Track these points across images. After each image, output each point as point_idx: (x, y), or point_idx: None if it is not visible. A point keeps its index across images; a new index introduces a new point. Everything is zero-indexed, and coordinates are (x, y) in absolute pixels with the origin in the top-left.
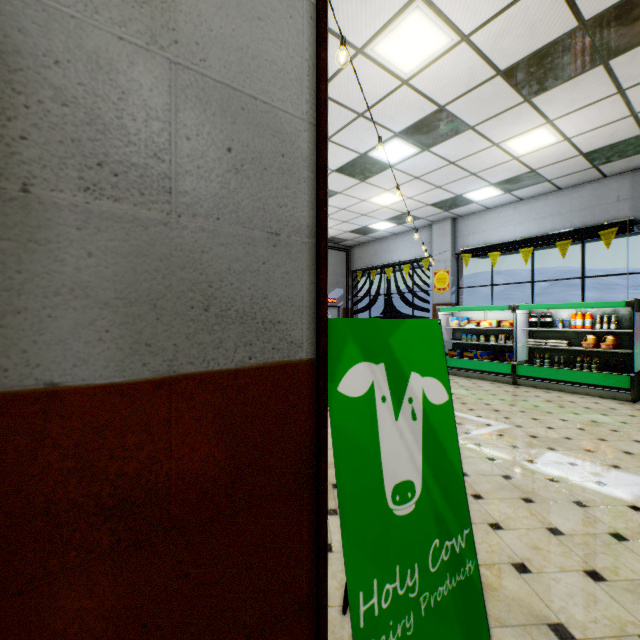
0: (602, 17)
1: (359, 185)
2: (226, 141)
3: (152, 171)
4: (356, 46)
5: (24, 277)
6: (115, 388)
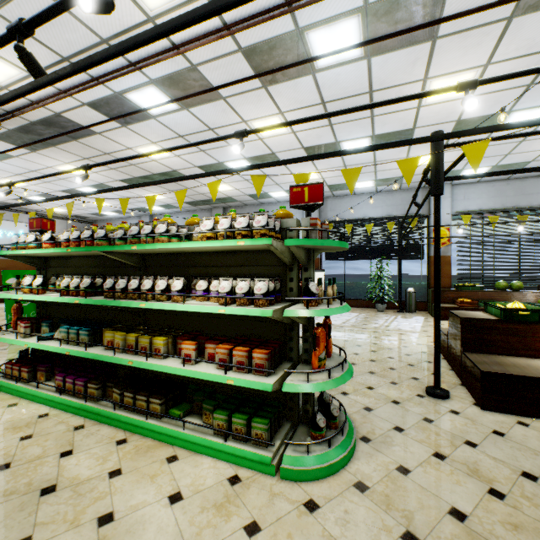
0: (141, 177)
1: (79, 197)
2: None
3: None
4: (48, 166)
5: None
6: None
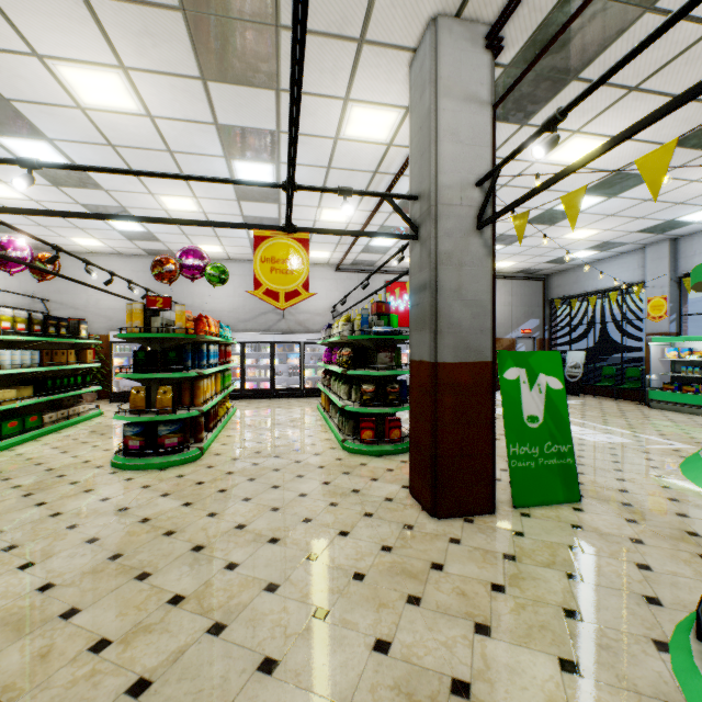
0: None
1: (548, 228)
2: (471, 312)
3: (457, 323)
4: (532, 161)
5: (441, 344)
6: (452, 363)
